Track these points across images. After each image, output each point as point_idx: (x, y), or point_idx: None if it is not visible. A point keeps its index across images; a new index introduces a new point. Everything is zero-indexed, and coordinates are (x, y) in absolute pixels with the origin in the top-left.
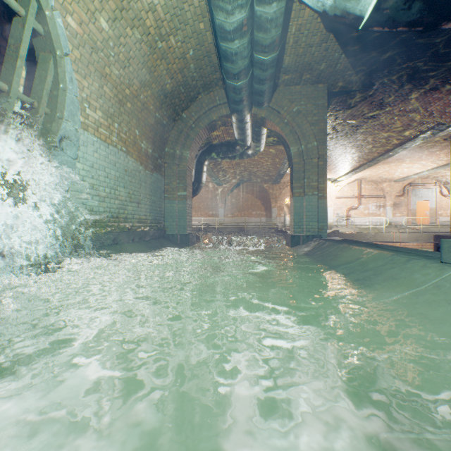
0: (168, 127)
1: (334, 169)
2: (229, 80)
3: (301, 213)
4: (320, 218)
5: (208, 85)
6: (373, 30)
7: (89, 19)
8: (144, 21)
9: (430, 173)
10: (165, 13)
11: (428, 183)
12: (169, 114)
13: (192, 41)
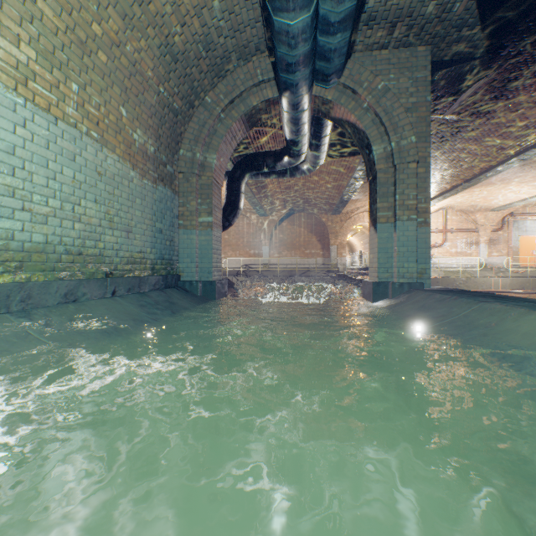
0: (182, 115)
1: None
2: (278, 15)
3: (390, 248)
4: (421, 256)
5: (245, 48)
6: None
7: None
8: None
9: None
10: None
11: (535, 213)
12: (183, 93)
13: None
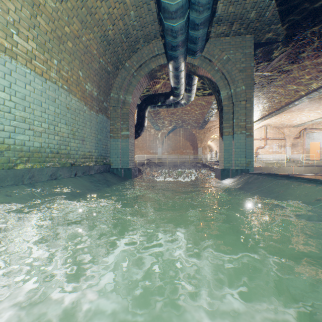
0: (112, 74)
1: None
2: (166, 21)
3: (230, 149)
4: (248, 154)
5: (148, 36)
6: None
7: None
8: None
9: None
10: None
11: (319, 128)
12: (113, 62)
13: None
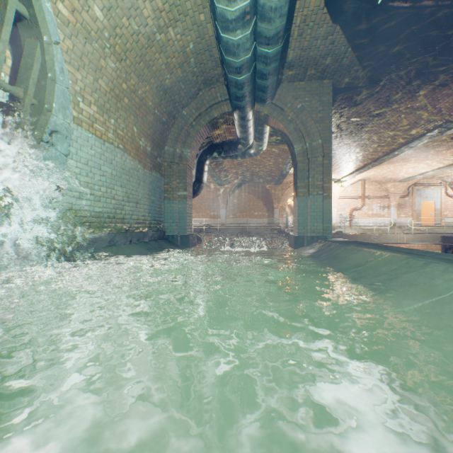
0: (167, 124)
1: (337, 169)
2: (231, 74)
3: (306, 213)
4: (325, 218)
5: (209, 81)
6: (393, 5)
7: (82, 6)
8: (142, 11)
9: (436, 172)
10: (164, 3)
11: (433, 183)
12: (169, 111)
13: (192, 33)
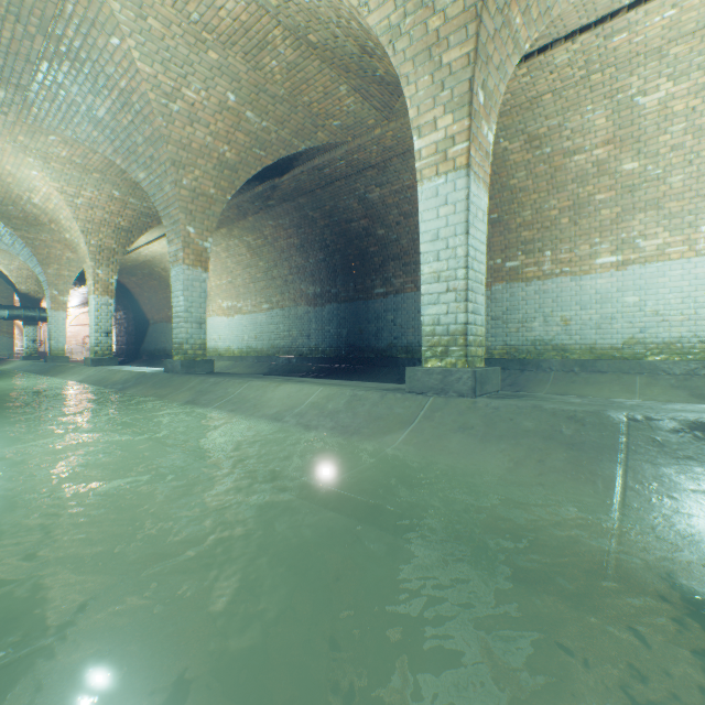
0: None
1: None
2: None
3: None
4: (11, 348)
5: None
6: None
7: None
8: None
9: None
10: None
11: None
12: None
13: None
